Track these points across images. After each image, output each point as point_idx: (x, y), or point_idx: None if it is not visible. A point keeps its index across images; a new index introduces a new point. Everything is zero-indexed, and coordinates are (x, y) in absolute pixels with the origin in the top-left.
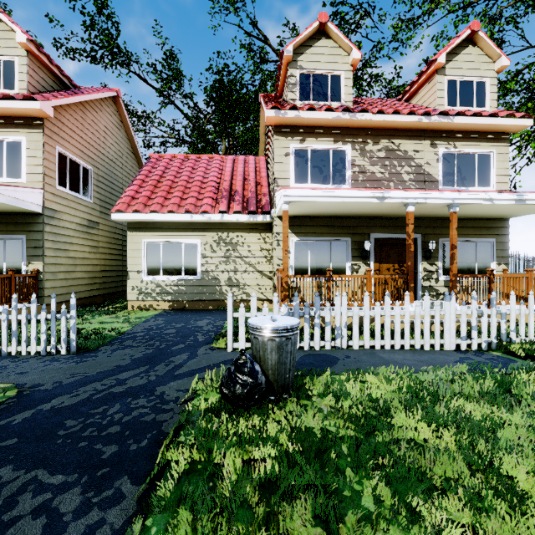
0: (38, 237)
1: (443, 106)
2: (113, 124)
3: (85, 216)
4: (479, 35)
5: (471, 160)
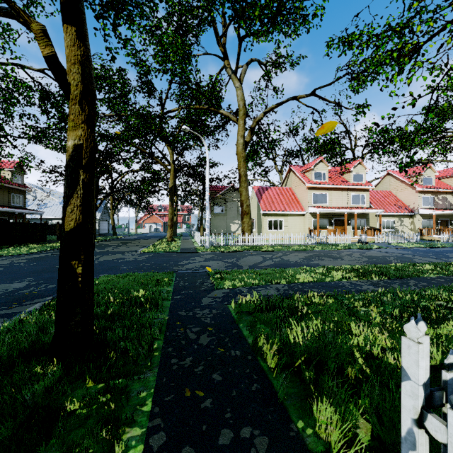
0: (368, 219)
1: None
2: None
3: None
4: None
5: None
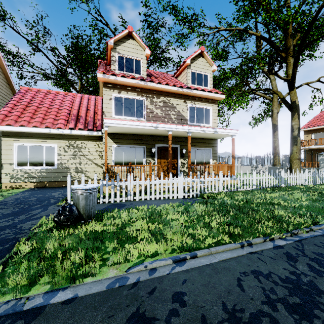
0: None
1: (190, 84)
2: None
3: None
4: (204, 53)
5: (202, 111)
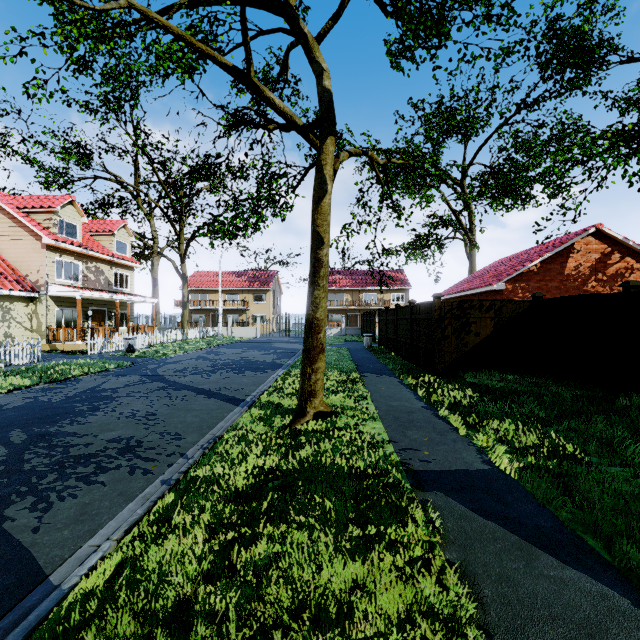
0: None
1: (115, 251)
2: None
3: None
4: (127, 226)
5: (123, 276)
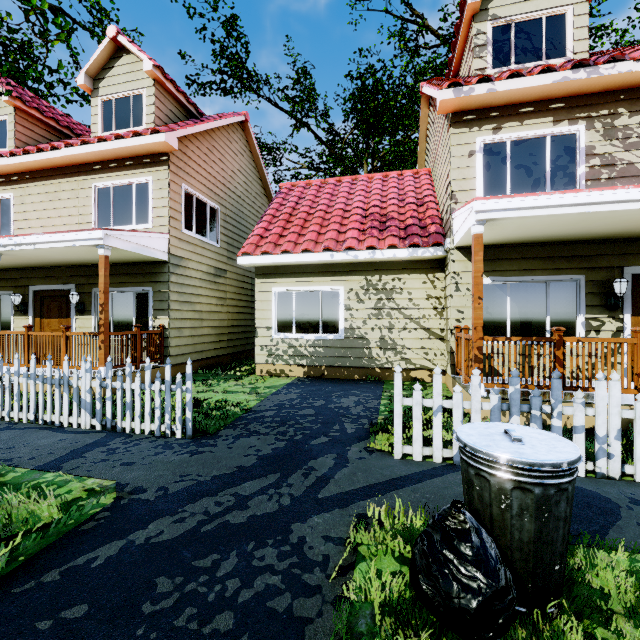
0: (164, 289)
1: None
2: (241, 155)
3: (212, 263)
4: None
5: None
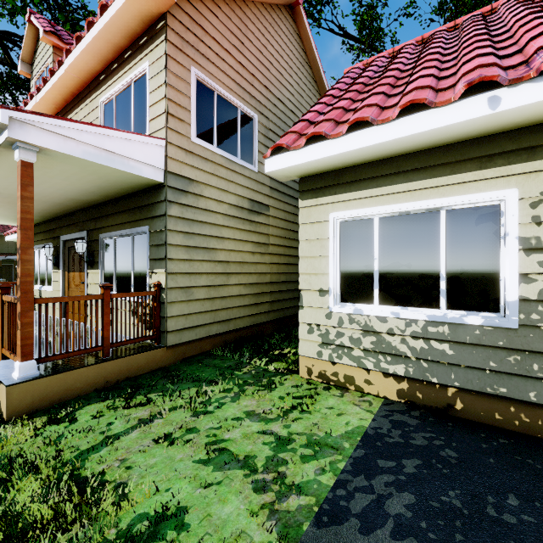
0: (160, 227)
1: None
2: (291, 54)
3: (245, 194)
4: None
5: None
